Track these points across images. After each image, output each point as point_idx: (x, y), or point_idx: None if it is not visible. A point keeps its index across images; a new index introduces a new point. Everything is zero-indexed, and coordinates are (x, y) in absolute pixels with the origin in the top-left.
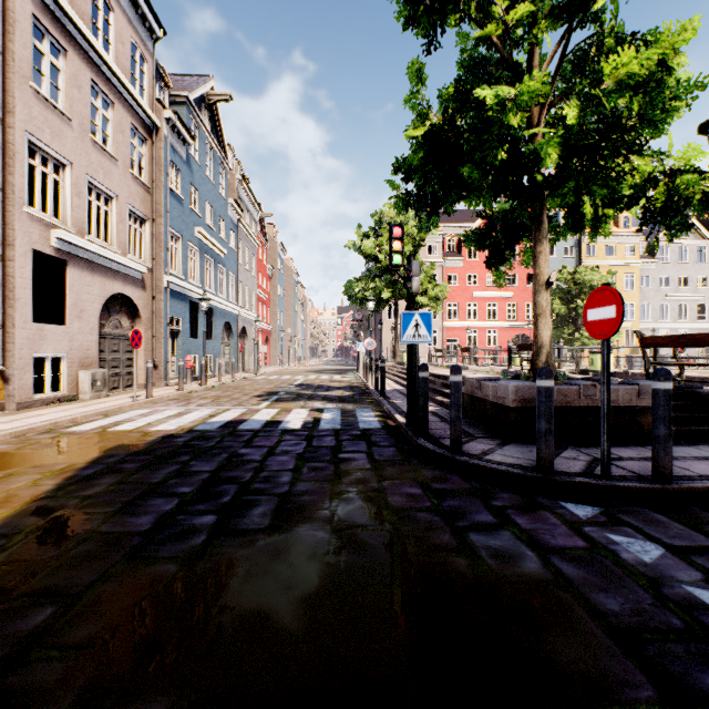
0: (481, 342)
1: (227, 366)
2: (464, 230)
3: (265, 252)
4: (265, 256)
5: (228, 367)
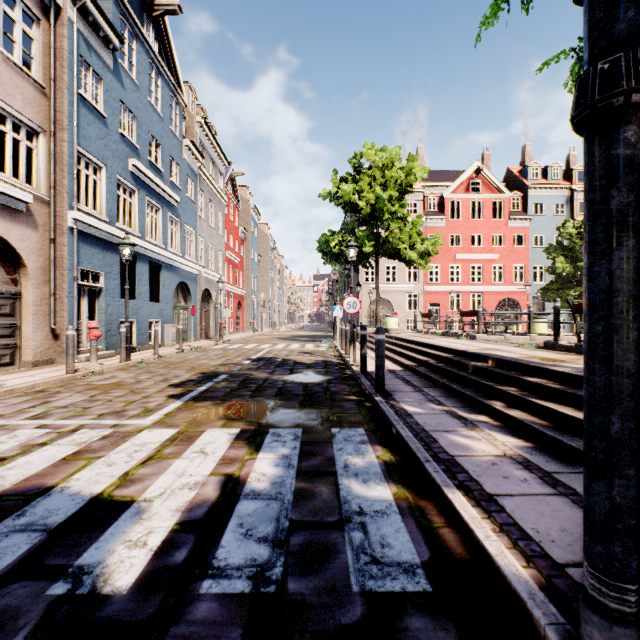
0: (464, 307)
1: (184, 332)
2: (579, 38)
3: (237, 213)
4: (237, 218)
5: (186, 334)
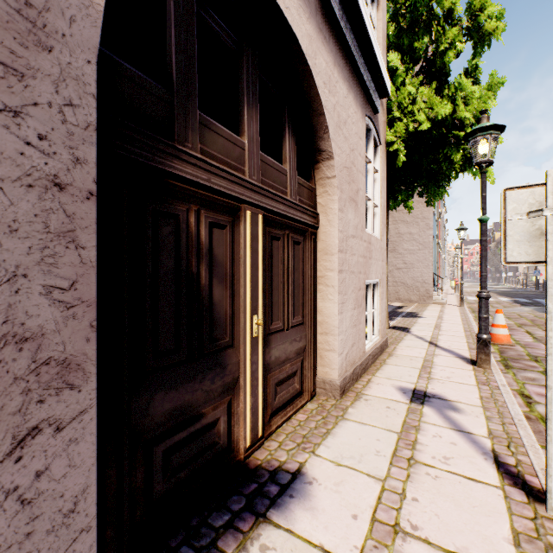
0: None
1: None
2: None
3: None
4: None
5: None
